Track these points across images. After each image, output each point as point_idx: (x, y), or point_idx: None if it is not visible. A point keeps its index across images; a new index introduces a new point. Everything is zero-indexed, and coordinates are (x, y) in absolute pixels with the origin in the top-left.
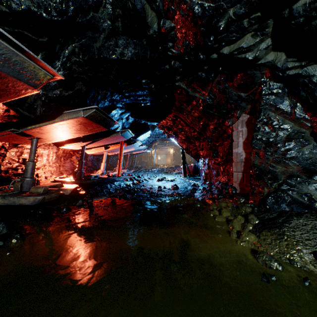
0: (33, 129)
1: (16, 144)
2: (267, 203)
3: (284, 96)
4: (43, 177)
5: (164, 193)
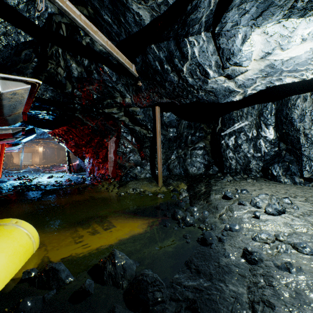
0: None
1: None
2: (123, 179)
3: (129, 134)
4: None
5: (63, 184)
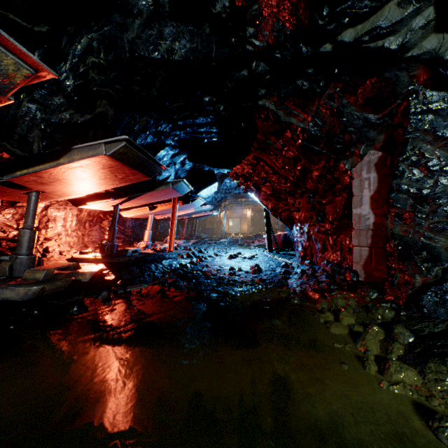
0: (25, 175)
1: (14, 202)
2: (424, 304)
3: None
4: (57, 252)
5: (239, 279)
